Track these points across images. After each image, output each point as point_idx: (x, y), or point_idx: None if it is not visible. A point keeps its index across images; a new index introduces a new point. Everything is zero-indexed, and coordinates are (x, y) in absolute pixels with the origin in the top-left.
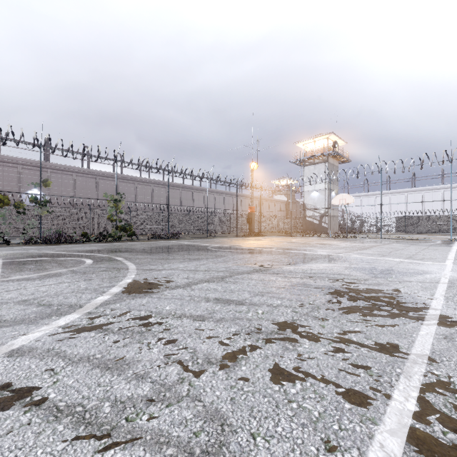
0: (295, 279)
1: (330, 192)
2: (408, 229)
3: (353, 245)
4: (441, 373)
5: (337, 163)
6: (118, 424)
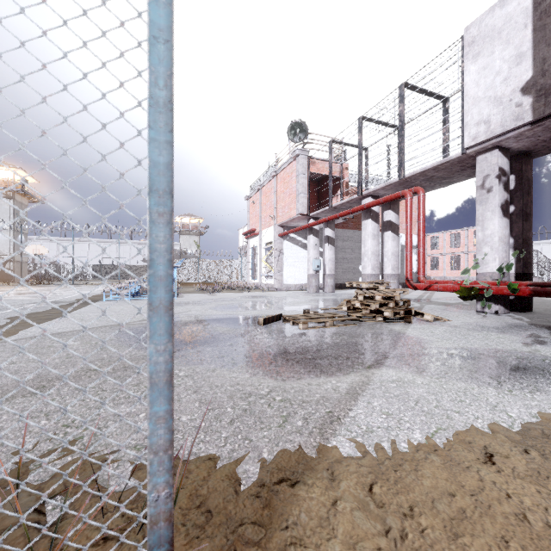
0: (21, 297)
1: (18, 234)
2: (104, 276)
3: (47, 288)
4: (62, 299)
5: (27, 202)
6: (12, 303)
